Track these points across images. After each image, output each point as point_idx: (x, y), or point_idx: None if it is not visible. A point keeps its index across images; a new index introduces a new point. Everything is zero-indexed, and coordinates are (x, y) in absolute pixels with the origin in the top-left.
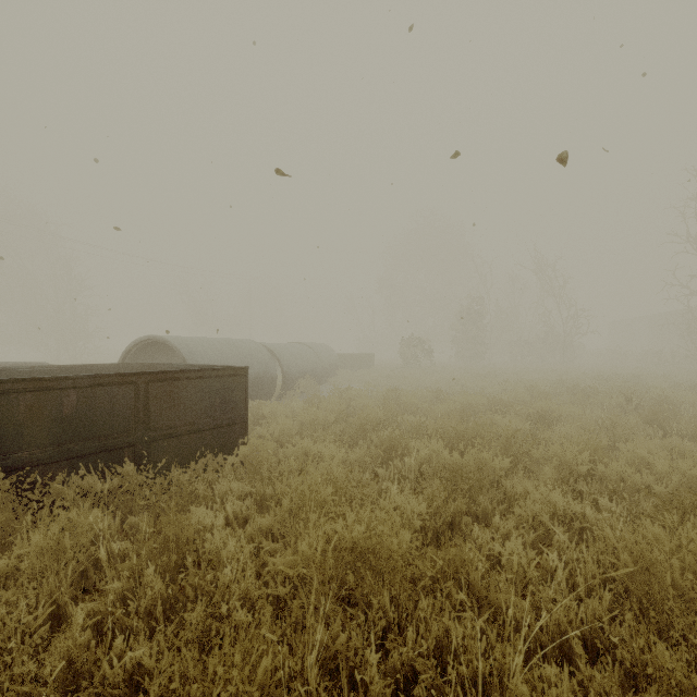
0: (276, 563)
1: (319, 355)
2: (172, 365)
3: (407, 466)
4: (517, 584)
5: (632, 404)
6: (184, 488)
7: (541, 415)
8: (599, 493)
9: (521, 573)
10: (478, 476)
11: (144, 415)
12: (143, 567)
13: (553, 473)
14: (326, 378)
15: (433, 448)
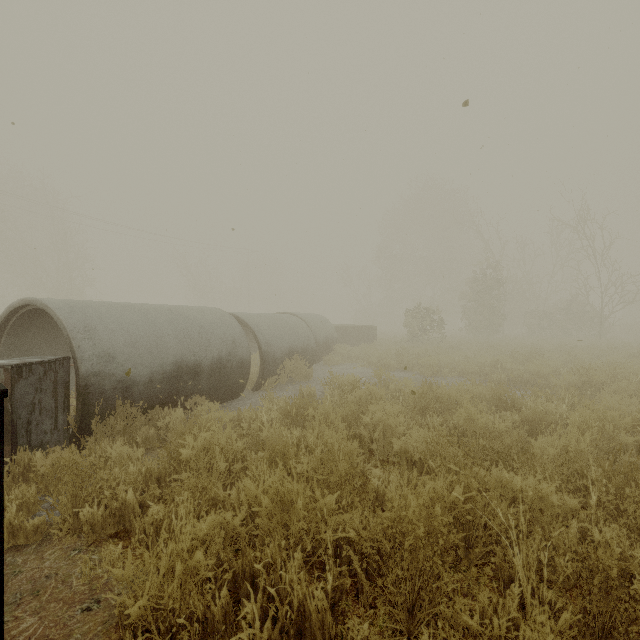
0: None
1: (312, 328)
2: None
3: None
4: None
5: None
6: None
7: None
8: None
9: None
10: None
11: None
12: None
13: None
14: (321, 355)
15: None
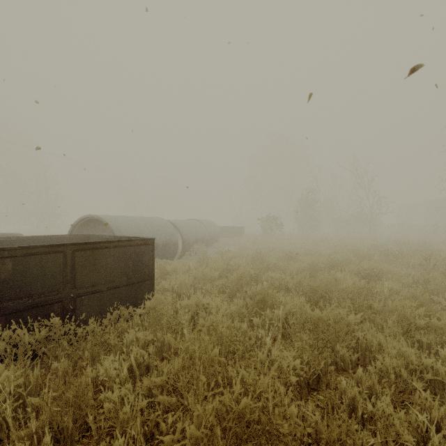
0: (164, 441)
1: (207, 228)
2: (101, 236)
3: (276, 316)
4: (390, 443)
5: (430, 263)
6: (98, 338)
7: (368, 272)
8: (434, 343)
9: (393, 434)
10: (335, 327)
11: (70, 277)
12: (44, 431)
13: (399, 327)
14: (212, 243)
15: (297, 302)
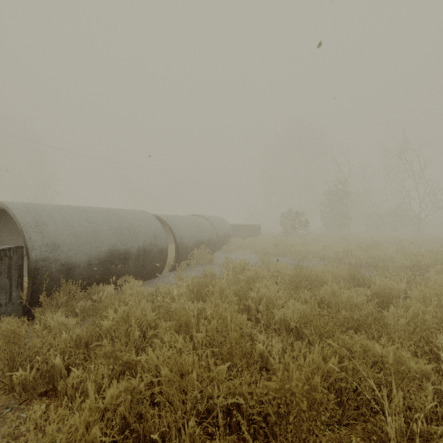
0: None
1: (214, 226)
2: None
3: None
4: None
5: None
6: None
7: None
8: None
9: None
10: None
11: None
12: None
13: None
14: (220, 245)
15: None
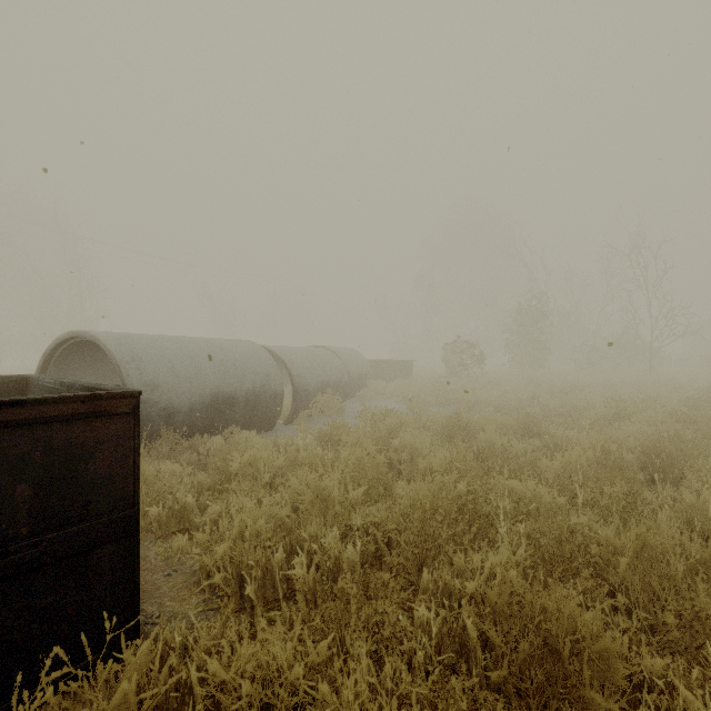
0: None
1: (345, 362)
2: (42, 381)
3: None
4: None
5: None
6: None
7: None
8: None
9: None
10: None
11: None
12: None
13: None
14: (354, 391)
15: None
